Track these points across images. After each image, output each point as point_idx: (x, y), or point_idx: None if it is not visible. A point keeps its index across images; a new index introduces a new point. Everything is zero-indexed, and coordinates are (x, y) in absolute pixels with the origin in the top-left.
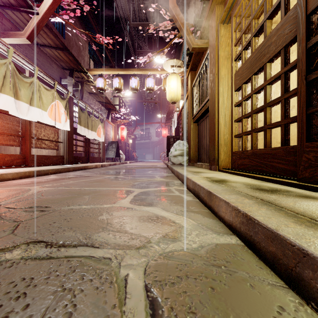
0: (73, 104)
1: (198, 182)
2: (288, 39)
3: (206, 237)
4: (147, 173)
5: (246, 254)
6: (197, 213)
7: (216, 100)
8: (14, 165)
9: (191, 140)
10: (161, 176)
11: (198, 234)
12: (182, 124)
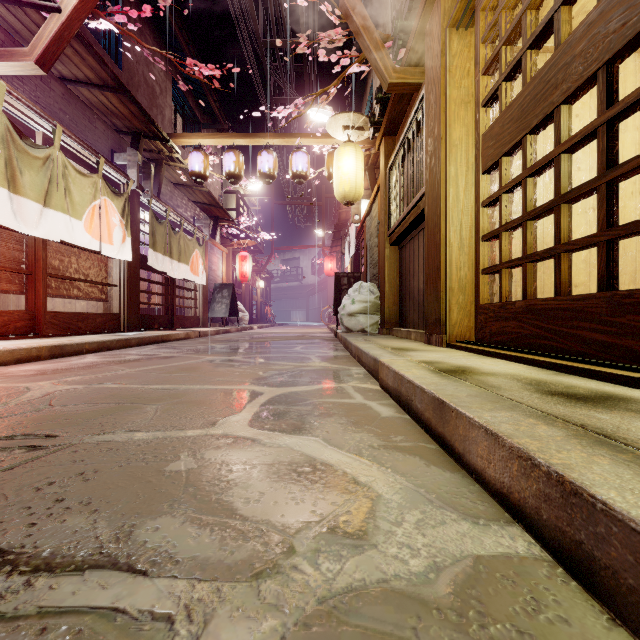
0: (139, 205)
1: (409, 375)
2: (618, 42)
3: (444, 533)
4: (293, 351)
5: (570, 599)
6: (409, 455)
7: (442, 194)
8: (9, 333)
9: (386, 282)
10: (323, 356)
11: (421, 523)
12: (365, 249)
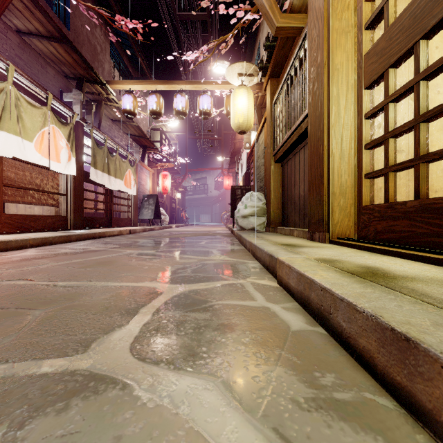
0: (83, 134)
1: (320, 279)
2: None
3: None
4: (199, 245)
5: None
6: (364, 432)
7: (325, 112)
8: None
9: (271, 191)
10: (223, 250)
11: None
12: (254, 169)
